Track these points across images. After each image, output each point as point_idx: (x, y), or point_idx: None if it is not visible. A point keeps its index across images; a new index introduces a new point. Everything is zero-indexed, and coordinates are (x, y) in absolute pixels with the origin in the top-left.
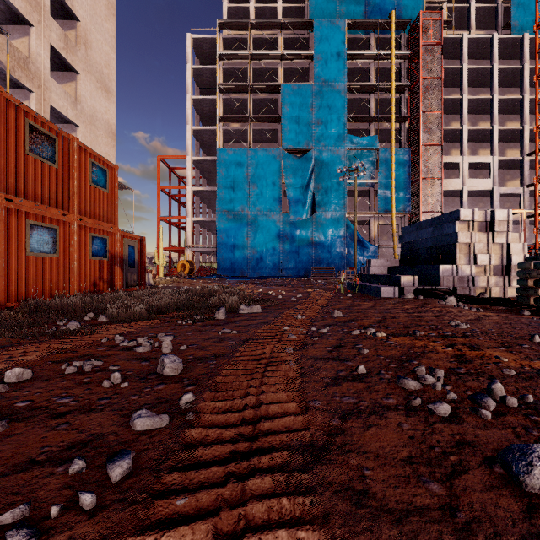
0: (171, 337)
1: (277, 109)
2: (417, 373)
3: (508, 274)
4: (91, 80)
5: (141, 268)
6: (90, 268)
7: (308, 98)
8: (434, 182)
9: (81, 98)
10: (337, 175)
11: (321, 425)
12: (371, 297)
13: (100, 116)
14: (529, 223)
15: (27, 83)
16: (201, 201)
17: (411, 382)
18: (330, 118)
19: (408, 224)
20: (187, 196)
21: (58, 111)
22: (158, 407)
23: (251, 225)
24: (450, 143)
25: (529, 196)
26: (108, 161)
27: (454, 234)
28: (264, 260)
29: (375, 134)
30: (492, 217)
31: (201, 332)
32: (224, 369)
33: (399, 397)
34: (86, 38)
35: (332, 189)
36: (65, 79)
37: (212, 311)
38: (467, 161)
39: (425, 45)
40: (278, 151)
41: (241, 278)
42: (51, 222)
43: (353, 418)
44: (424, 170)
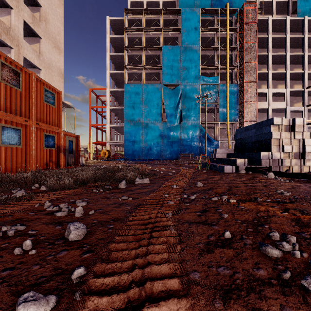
0: (85, 203)
1: (159, 61)
2: (272, 238)
3: (303, 158)
4: (49, 42)
5: (77, 154)
6: (44, 154)
7: (178, 54)
8: (252, 104)
9: (43, 53)
10: (195, 99)
11: (204, 310)
12: (218, 172)
13: (54, 64)
14: (307, 128)
15: (9, 43)
16: (115, 115)
17: (274, 251)
18: (190, 66)
19: (237, 128)
20: (107, 112)
21: (28, 60)
22: (52, 280)
23: (144, 129)
24: (261, 81)
25: (307, 112)
26: (55, 88)
27: (269, 133)
28: (152, 149)
29: (217, 76)
30: (293, 122)
31: (107, 199)
32: (118, 235)
33: (268, 267)
34: (46, 17)
35: (191, 108)
36: (33, 42)
37: (117, 182)
38: (271, 91)
39: (247, 23)
40: (160, 85)
41: (138, 160)
42: (17, 125)
43: (234, 298)
44: (246, 96)
